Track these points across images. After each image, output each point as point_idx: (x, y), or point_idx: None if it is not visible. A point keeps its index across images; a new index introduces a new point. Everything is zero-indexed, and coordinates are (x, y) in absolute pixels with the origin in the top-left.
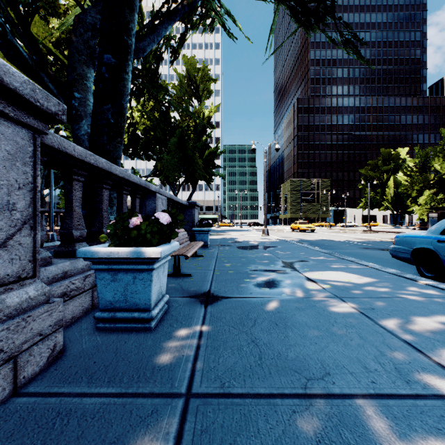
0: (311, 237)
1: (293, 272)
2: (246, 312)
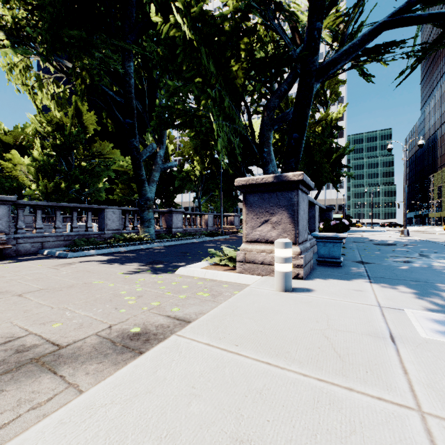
0: None
1: (426, 259)
2: (388, 267)
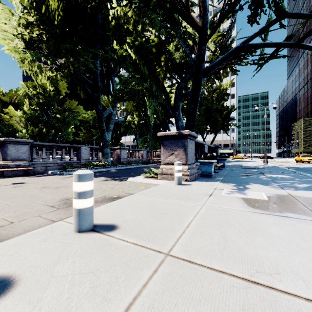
0: (305, 166)
1: (260, 174)
2: (235, 177)
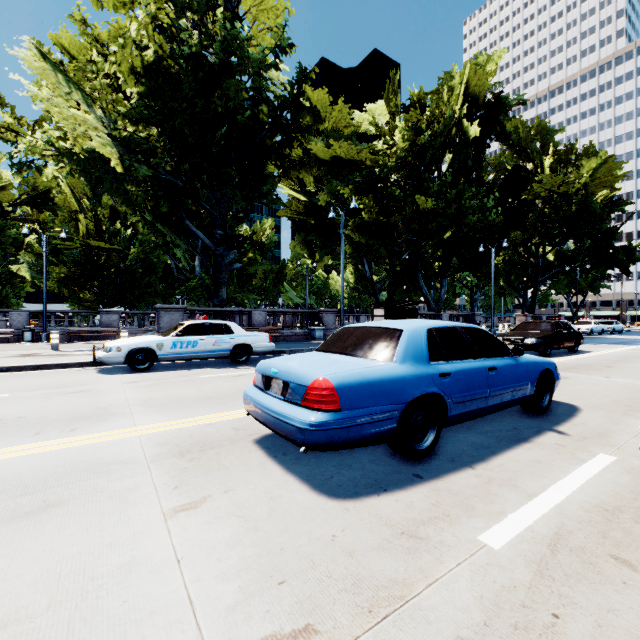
0: None
1: None
2: None
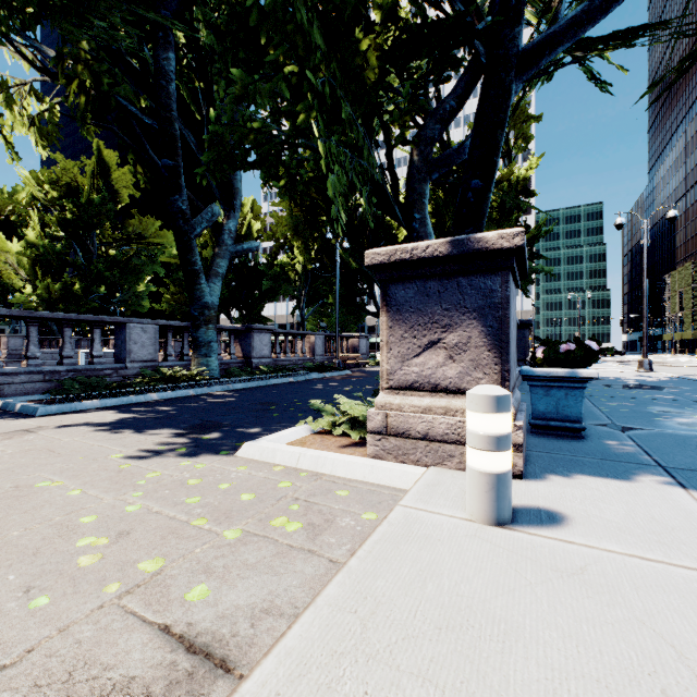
0: None
1: None
2: (680, 440)
